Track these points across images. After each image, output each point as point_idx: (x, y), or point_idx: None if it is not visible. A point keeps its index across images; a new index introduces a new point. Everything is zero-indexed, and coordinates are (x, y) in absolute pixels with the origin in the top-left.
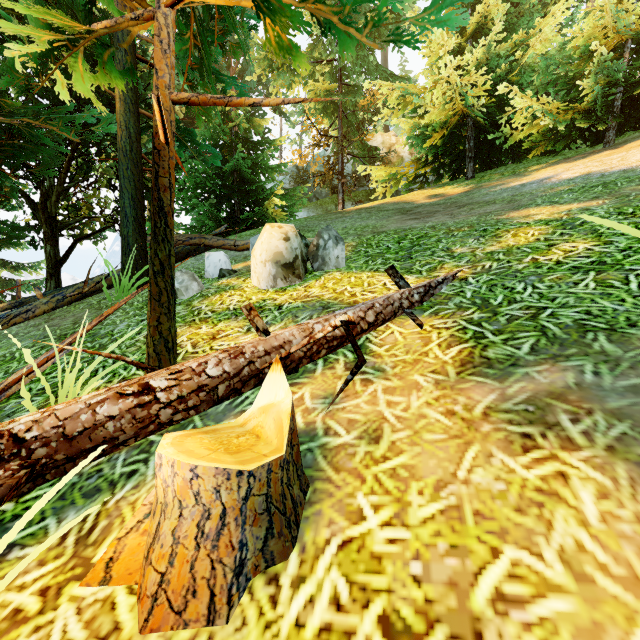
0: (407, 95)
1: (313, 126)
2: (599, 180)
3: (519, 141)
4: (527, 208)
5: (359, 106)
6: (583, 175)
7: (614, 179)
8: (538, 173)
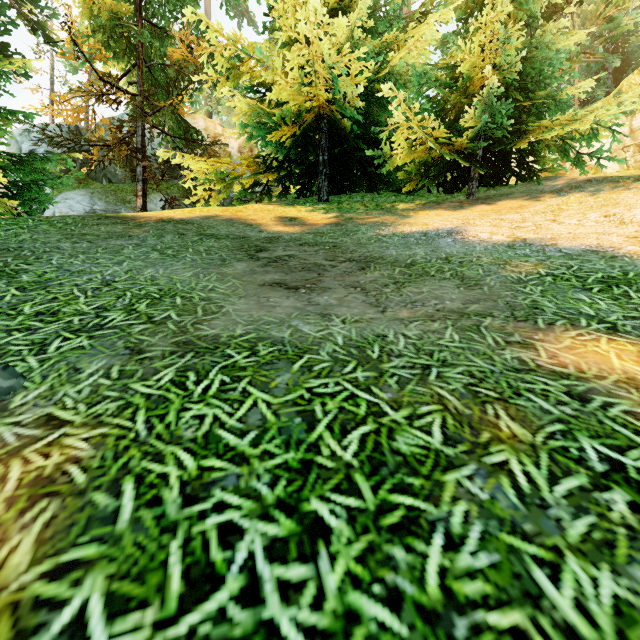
0: (246, 56)
1: (85, 58)
2: (585, 265)
3: (377, 168)
4: (560, 328)
5: (170, 58)
6: (521, 242)
7: (620, 272)
8: (422, 217)
